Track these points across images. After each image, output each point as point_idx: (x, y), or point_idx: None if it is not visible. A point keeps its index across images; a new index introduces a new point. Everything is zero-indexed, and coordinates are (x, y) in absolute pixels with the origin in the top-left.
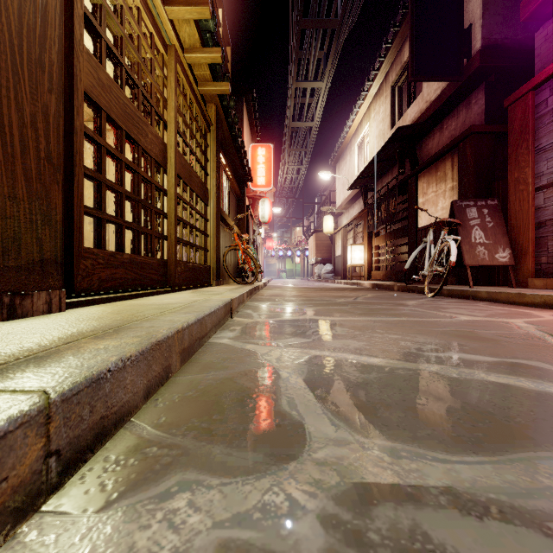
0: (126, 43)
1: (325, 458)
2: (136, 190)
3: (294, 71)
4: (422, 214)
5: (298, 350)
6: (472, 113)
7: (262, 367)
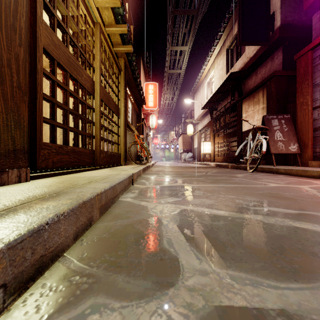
0: (69, 20)
1: (193, 285)
2: (75, 108)
3: (170, 40)
4: (245, 123)
5: (173, 205)
6: (274, 64)
7: (151, 217)
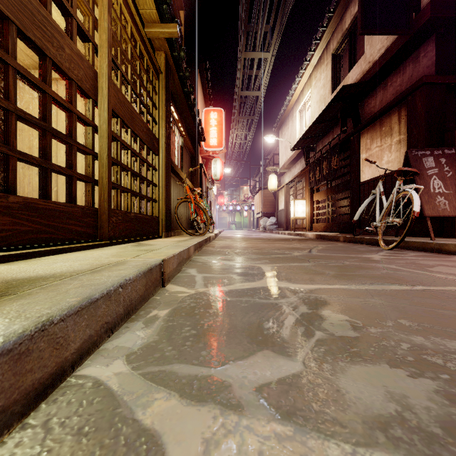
0: None
1: None
2: (42, 115)
3: (243, 41)
4: (366, 169)
5: (289, 443)
6: (420, 66)
7: None
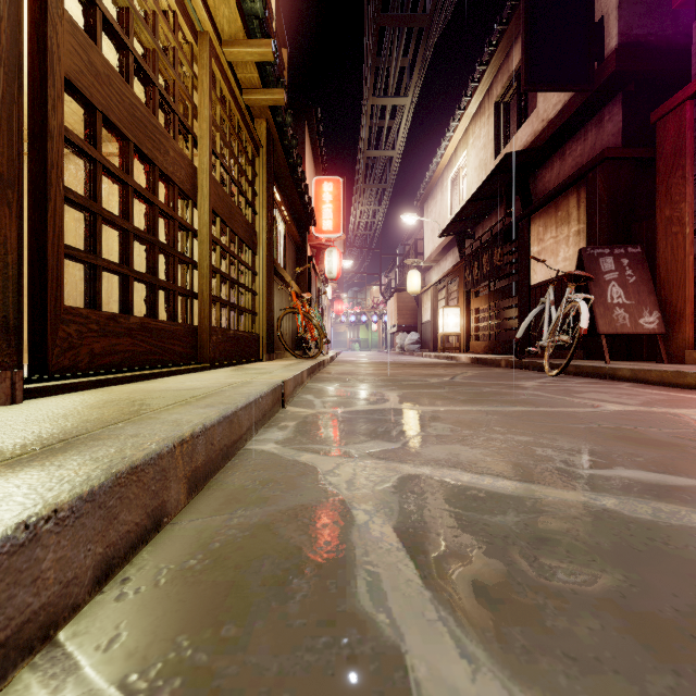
0: (135, 20)
1: None
2: (150, 228)
3: (370, 83)
4: (538, 267)
5: (381, 464)
6: (604, 133)
7: (323, 500)
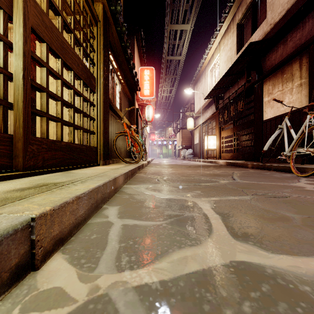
0: None
1: None
2: None
3: (169, 15)
4: (268, 109)
5: None
6: None
7: None
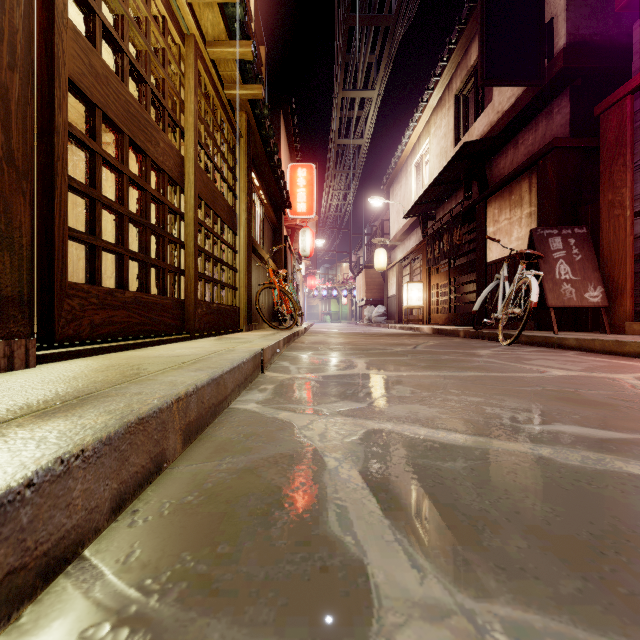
0: (130, 25)
1: None
2: (143, 212)
3: (340, 77)
4: (493, 246)
5: (349, 420)
6: (554, 124)
7: (299, 449)
